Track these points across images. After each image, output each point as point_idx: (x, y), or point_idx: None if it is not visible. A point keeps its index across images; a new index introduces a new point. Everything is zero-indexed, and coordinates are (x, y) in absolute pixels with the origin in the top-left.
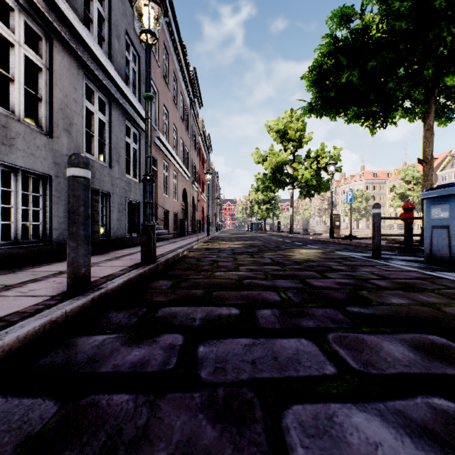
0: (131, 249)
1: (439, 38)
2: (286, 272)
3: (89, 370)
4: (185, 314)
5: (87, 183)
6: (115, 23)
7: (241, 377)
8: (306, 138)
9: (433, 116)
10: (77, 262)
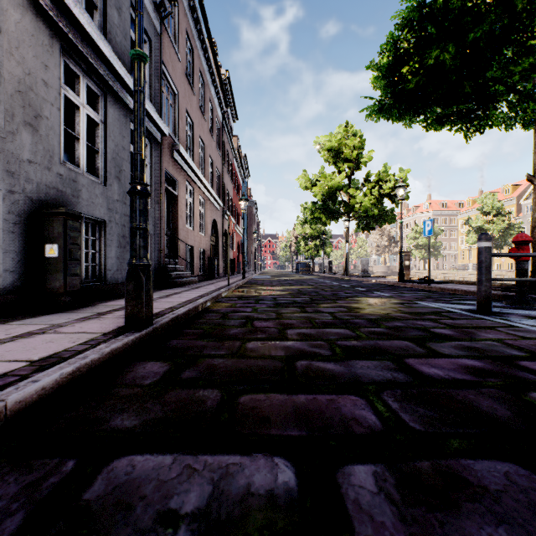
0: None
1: None
2: (363, 342)
3: None
4: (160, 491)
5: None
6: None
7: None
8: (365, 158)
9: None
10: None
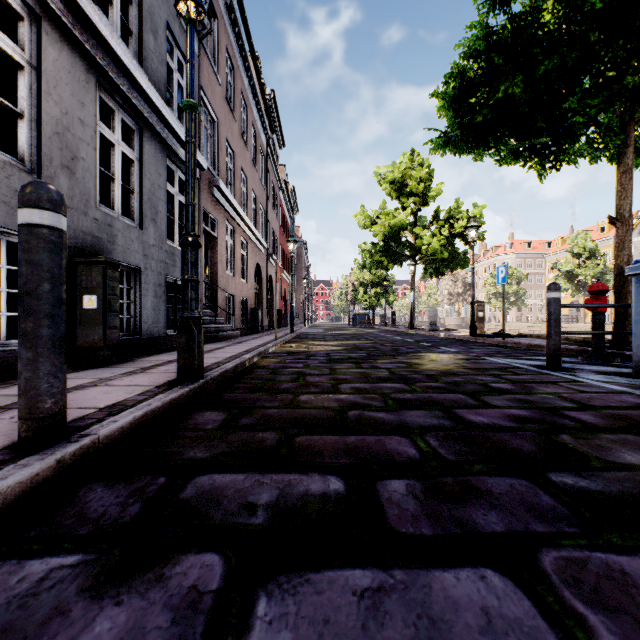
0: (172, 353)
1: None
2: (417, 395)
3: None
4: (239, 493)
5: (58, 239)
6: (149, 10)
7: None
8: (434, 192)
9: (632, 151)
10: (35, 388)
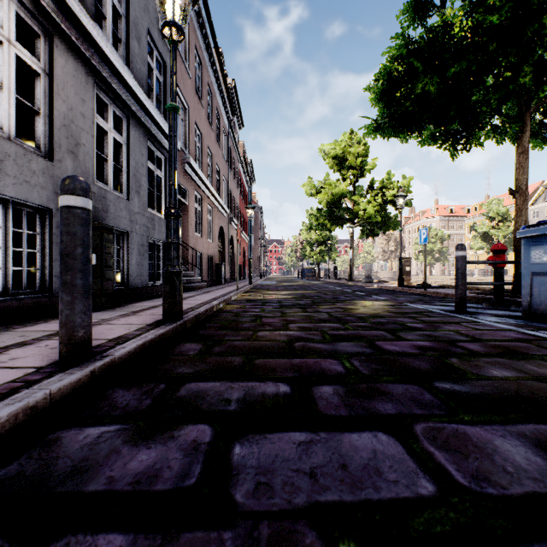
0: (153, 301)
1: (539, 37)
2: (348, 332)
3: (70, 487)
4: (217, 393)
5: (87, 216)
6: (134, 21)
7: (295, 500)
8: (369, 166)
9: (528, 136)
10: (72, 322)
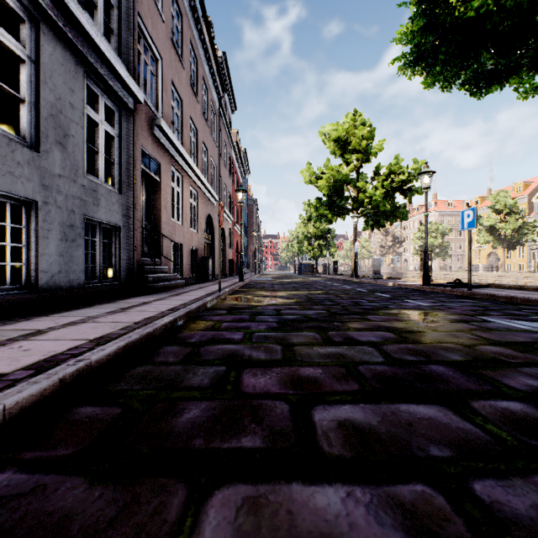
0: (67, 314)
1: None
2: None
3: None
4: None
5: None
6: None
7: None
8: (376, 149)
9: None
10: None
